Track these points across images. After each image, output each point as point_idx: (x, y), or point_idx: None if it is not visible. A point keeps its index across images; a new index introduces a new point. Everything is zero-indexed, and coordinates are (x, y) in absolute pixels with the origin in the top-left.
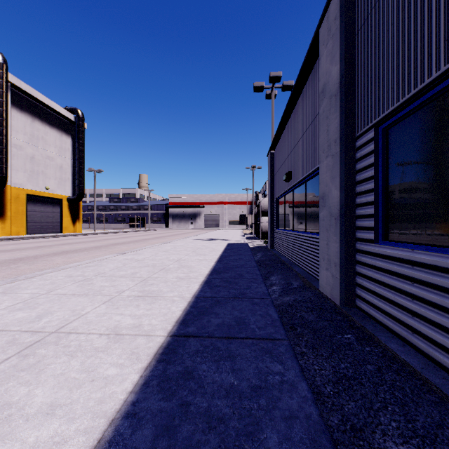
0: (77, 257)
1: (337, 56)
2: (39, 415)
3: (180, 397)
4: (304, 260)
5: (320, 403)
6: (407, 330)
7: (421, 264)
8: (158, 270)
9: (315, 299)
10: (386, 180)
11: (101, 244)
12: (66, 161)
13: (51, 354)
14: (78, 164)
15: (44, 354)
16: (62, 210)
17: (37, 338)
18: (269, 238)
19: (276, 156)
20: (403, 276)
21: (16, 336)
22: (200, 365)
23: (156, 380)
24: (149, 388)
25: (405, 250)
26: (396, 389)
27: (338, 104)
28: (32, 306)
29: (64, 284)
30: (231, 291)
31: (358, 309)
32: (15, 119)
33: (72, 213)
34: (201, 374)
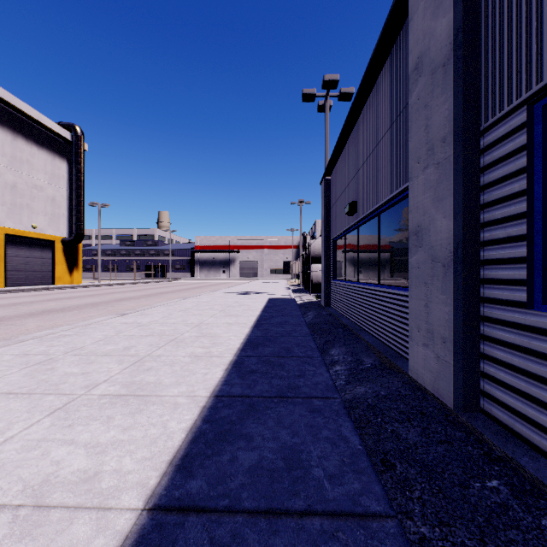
0: (60, 318)
1: None
2: None
3: None
4: (377, 325)
5: None
6: None
7: None
8: (165, 342)
9: (407, 392)
10: None
11: (101, 300)
12: (60, 192)
13: None
14: (76, 196)
15: None
16: (55, 255)
17: None
18: (324, 291)
19: (332, 184)
20: None
21: None
22: None
23: None
24: None
25: None
26: None
27: (450, 77)
28: None
29: (5, 371)
30: (274, 382)
31: (486, 416)
32: None
33: (68, 259)
34: None
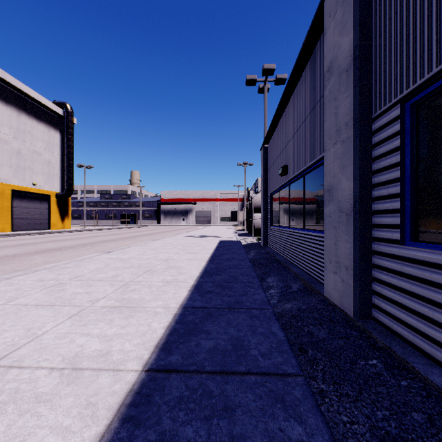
0: (59, 255)
1: (349, 24)
2: None
3: None
4: (302, 260)
5: None
6: None
7: None
8: (143, 272)
9: (321, 307)
10: (415, 167)
11: (88, 241)
12: (54, 156)
13: None
14: (67, 159)
15: None
16: (50, 206)
17: None
18: (263, 235)
19: (269, 150)
20: None
21: None
22: (184, 427)
23: None
24: None
25: None
26: None
27: (351, 79)
28: None
29: (30, 291)
30: (224, 299)
31: (375, 321)
32: None
33: (61, 209)
34: None
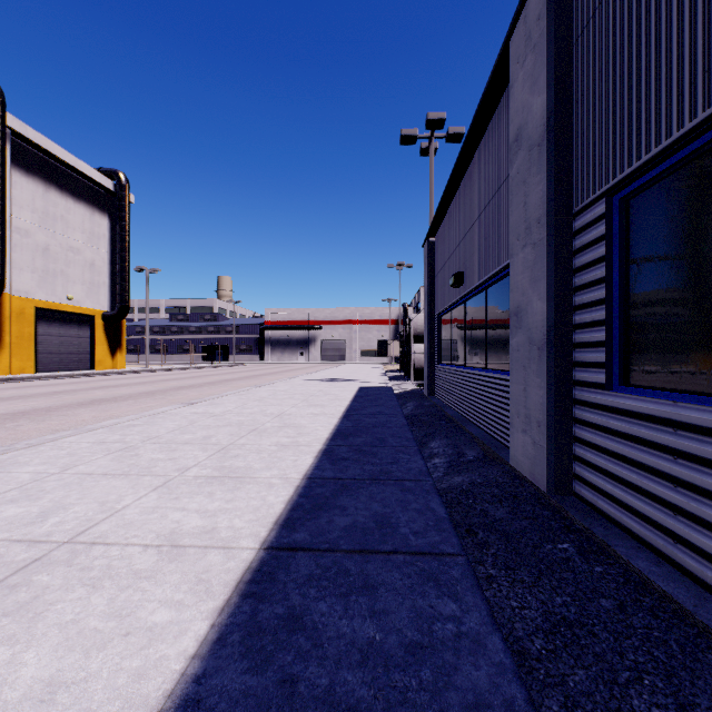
0: (116, 409)
1: (541, 80)
2: (26, 705)
3: (281, 666)
4: (483, 415)
5: (526, 671)
6: (666, 537)
7: (690, 427)
8: (246, 432)
9: (504, 480)
10: (625, 285)
11: (156, 388)
12: (100, 255)
13: (58, 584)
14: (120, 260)
15: (46, 584)
16: (94, 333)
17: (37, 553)
18: (426, 378)
19: (437, 247)
20: (658, 445)
21: (1, 550)
22: (316, 603)
23: (239, 633)
24: (225, 648)
25: (661, 403)
26: (654, 645)
27: (544, 159)
28: (34, 495)
29: (90, 456)
30: (366, 468)
31: (577, 498)
32: (17, 187)
33: (110, 338)
34: (318, 622)
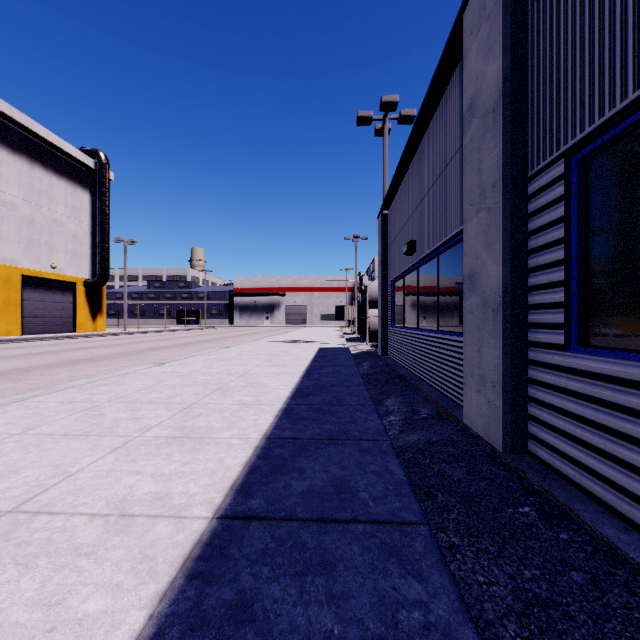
0: (91, 369)
1: (496, 47)
2: None
3: None
4: (436, 374)
5: None
6: (633, 503)
7: None
8: (210, 391)
9: (459, 439)
10: (584, 245)
11: (131, 349)
12: (82, 227)
13: None
14: (101, 232)
15: None
16: (77, 298)
17: None
18: (381, 340)
19: (390, 219)
20: (624, 408)
21: None
22: (269, 585)
23: (180, 626)
24: None
25: (627, 364)
26: (638, 629)
27: (499, 124)
28: None
29: (55, 416)
30: (324, 427)
31: (532, 457)
32: (4, 164)
33: (91, 304)
34: (269, 610)
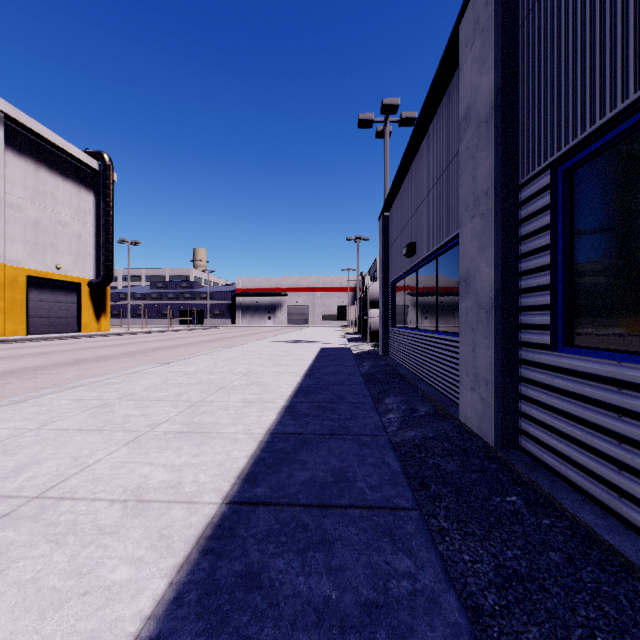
0: (98, 368)
1: (489, 61)
2: None
3: (236, 628)
4: (434, 374)
5: (480, 628)
6: (610, 491)
7: (635, 386)
8: (215, 389)
9: (454, 435)
10: (569, 251)
11: (136, 349)
12: (86, 228)
13: (23, 540)
14: (105, 233)
15: (11, 540)
16: (81, 299)
17: (6, 509)
18: (382, 340)
19: (391, 221)
20: (603, 403)
21: None
22: (274, 559)
23: (196, 592)
24: (181, 608)
25: (605, 363)
26: (605, 600)
27: (491, 134)
28: (11, 450)
29: (68, 412)
30: (325, 423)
31: (522, 451)
32: (10, 167)
33: (95, 304)
34: (275, 579)
